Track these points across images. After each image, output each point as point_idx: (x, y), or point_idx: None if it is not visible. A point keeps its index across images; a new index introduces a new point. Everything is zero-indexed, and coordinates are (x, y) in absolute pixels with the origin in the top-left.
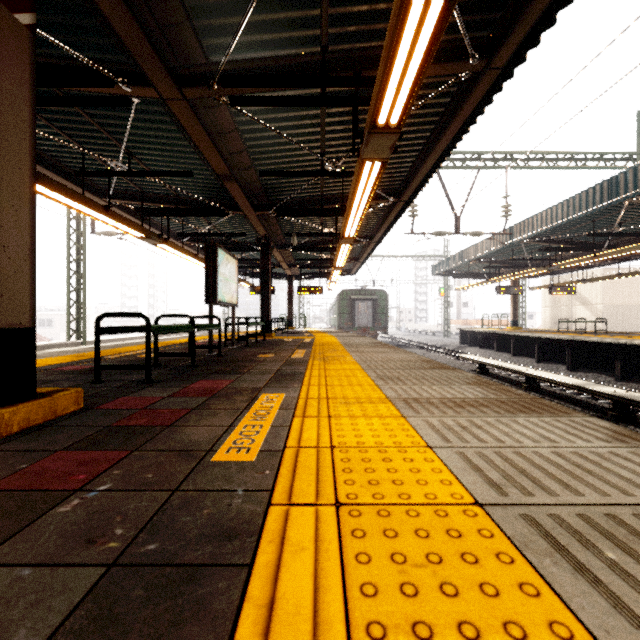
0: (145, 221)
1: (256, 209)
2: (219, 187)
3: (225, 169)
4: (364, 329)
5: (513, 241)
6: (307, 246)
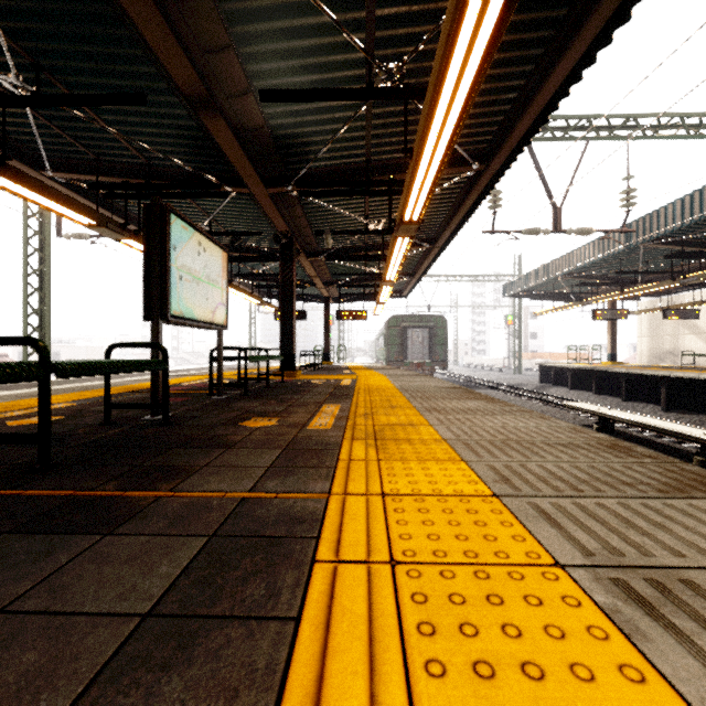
0: (122, 215)
1: (268, 184)
2: (208, 145)
3: (194, 78)
4: (418, 364)
5: (632, 243)
6: (347, 253)
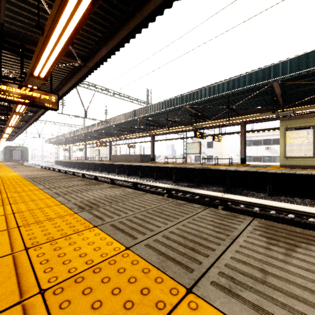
0: None
1: None
2: None
3: None
4: (17, 160)
5: (57, 140)
6: None
